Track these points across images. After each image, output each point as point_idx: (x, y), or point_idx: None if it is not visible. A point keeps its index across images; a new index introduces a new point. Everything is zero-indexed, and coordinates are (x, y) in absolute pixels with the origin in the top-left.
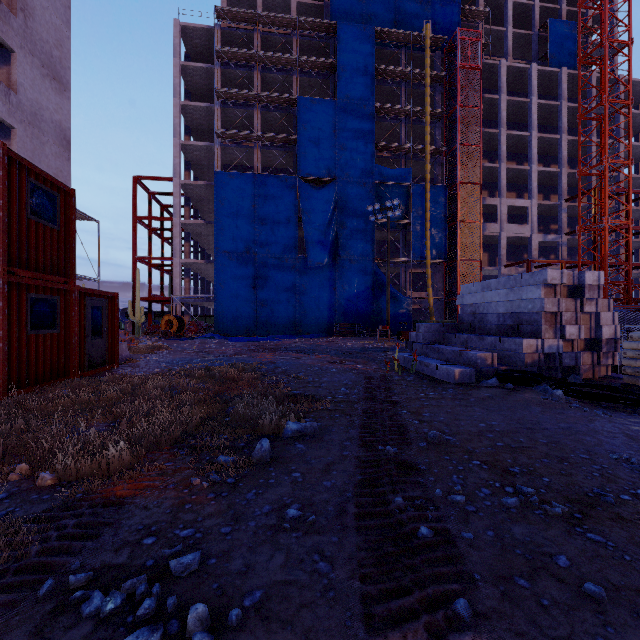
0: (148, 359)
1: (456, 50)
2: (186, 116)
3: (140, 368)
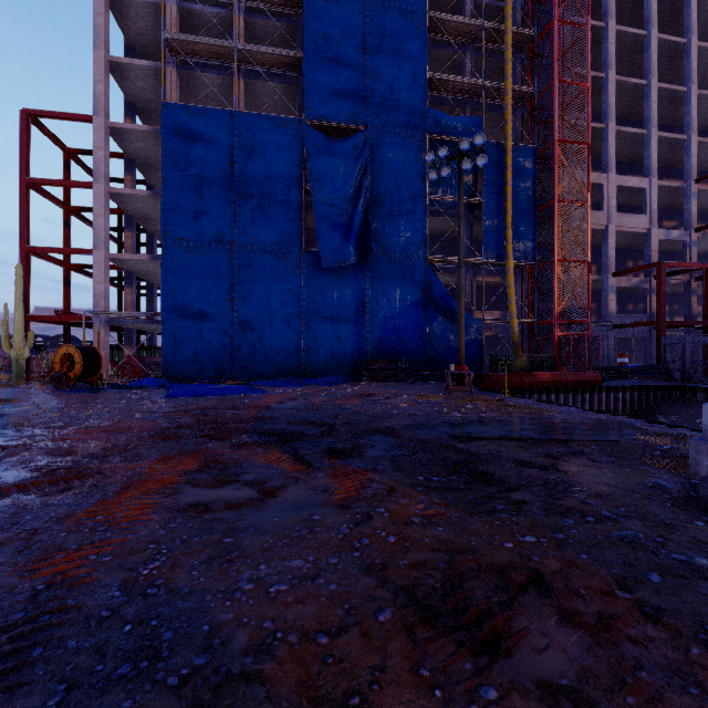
0: None
1: None
2: (123, 24)
3: None
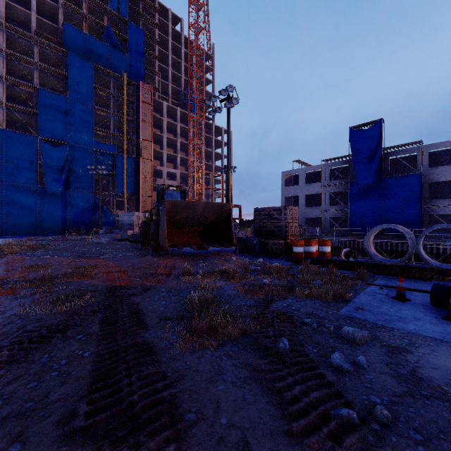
0: None
1: (141, 89)
2: None
3: None
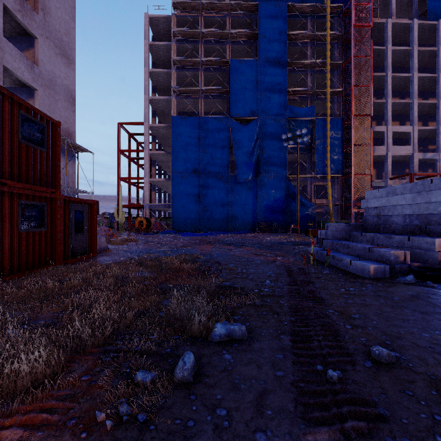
0: (120, 249)
1: (350, 14)
2: (153, 80)
3: (111, 257)
